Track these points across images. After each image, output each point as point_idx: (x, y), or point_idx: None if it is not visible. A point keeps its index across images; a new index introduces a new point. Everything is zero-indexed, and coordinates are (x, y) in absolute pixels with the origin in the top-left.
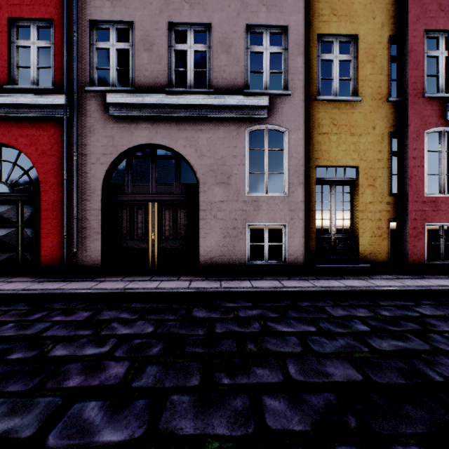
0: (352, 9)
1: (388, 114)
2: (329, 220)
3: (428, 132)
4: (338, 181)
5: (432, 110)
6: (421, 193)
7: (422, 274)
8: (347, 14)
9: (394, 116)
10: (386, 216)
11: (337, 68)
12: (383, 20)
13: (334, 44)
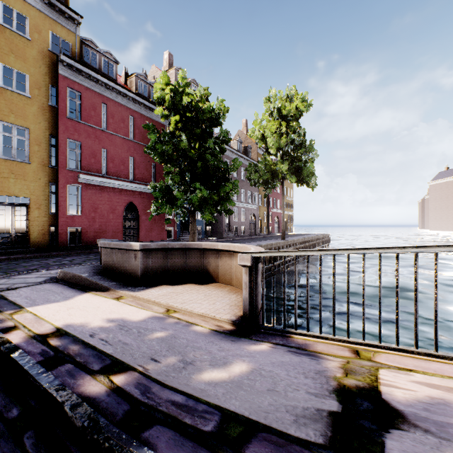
0: (26, 114)
1: (49, 173)
2: (11, 226)
3: (70, 185)
4: (18, 204)
5: (72, 176)
6: (66, 213)
7: (65, 251)
8: (22, 116)
9: (53, 175)
10: (48, 224)
11: (15, 142)
12: (46, 126)
13: (14, 129)
